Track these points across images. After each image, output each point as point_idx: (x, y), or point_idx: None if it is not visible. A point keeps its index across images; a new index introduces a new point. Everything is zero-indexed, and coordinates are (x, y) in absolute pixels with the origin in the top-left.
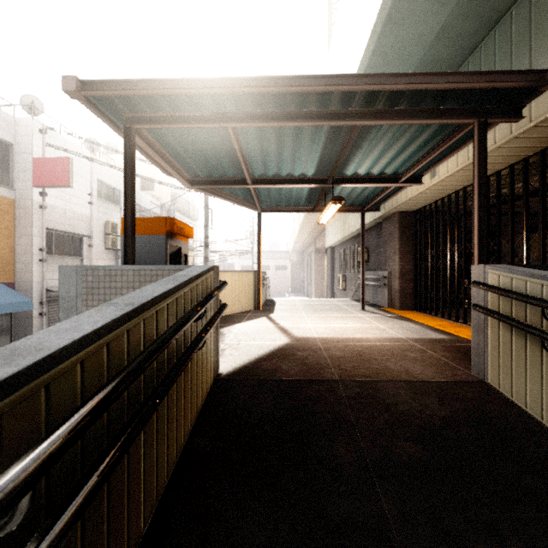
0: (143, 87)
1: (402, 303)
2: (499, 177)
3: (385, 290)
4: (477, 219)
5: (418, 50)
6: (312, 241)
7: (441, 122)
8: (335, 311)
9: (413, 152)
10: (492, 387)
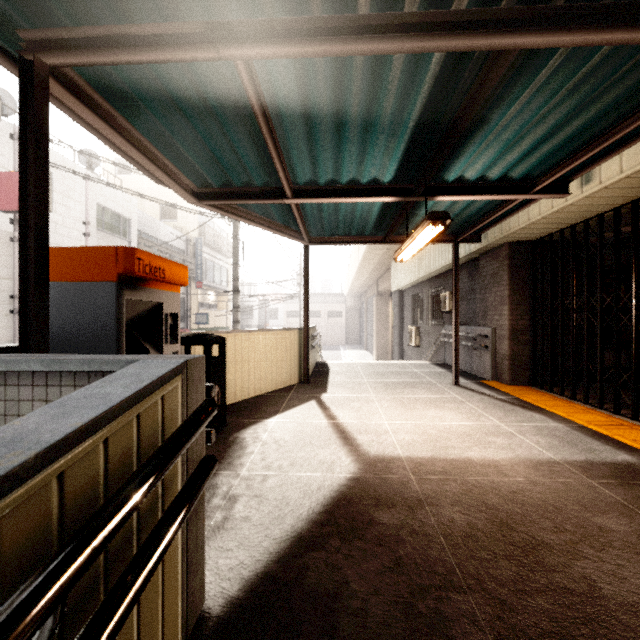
0: None
1: (514, 375)
2: None
3: (486, 355)
4: None
5: None
6: (374, 283)
7: None
8: (416, 387)
9: (577, 131)
10: None
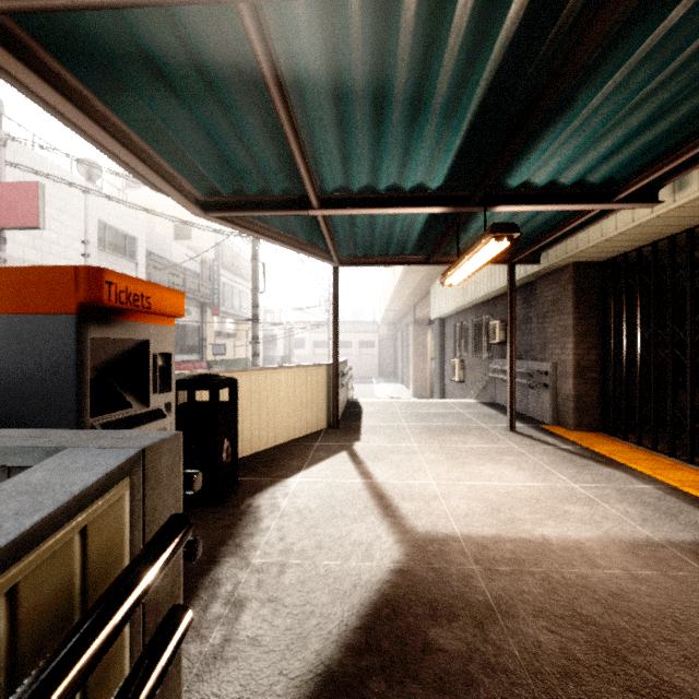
0: None
1: (580, 419)
2: None
3: (545, 395)
4: None
5: None
6: (410, 309)
7: None
8: (465, 433)
9: (685, 118)
10: None
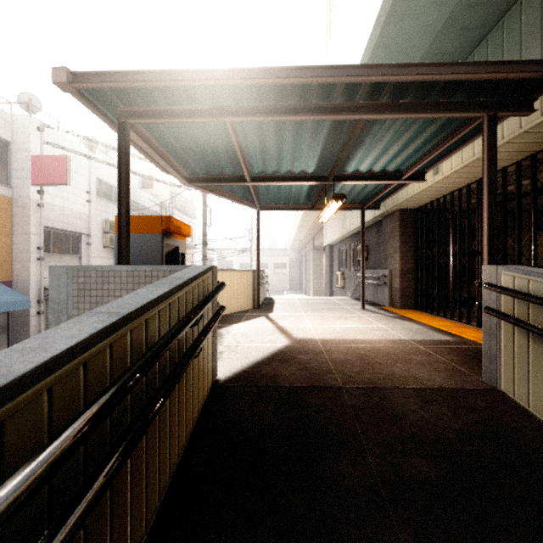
0: (137, 79)
1: (403, 302)
2: (505, 174)
3: (385, 289)
4: (486, 217)
5: (422, 42)
6: (311, 239)
7: (449, 115)
8: (335, 310)
9: (417, 148)
10: (506, 395)
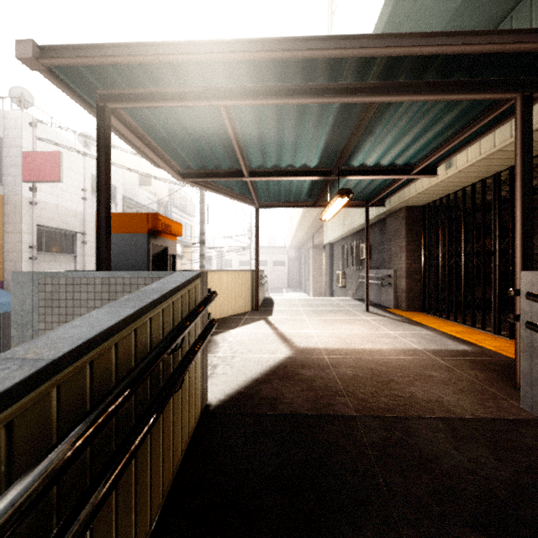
0: (115, 54)
1: (409, 304)
2: None
3: (390, 290)
4: (520, 214)
5: (438, 21)
6: (310, 237)
7: (475, 97)
8: (337, 312)
9: (431, 138)
10: None
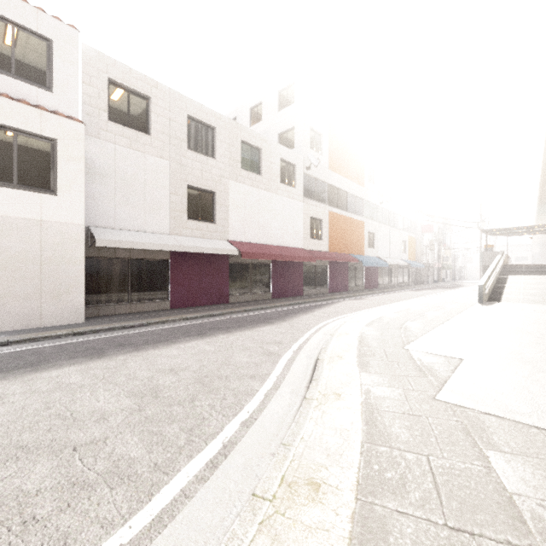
0: (491, 230)
1: None
2: None
3: None
4: None
5: None
6: None
7: None
8: None
9: None
10: None
